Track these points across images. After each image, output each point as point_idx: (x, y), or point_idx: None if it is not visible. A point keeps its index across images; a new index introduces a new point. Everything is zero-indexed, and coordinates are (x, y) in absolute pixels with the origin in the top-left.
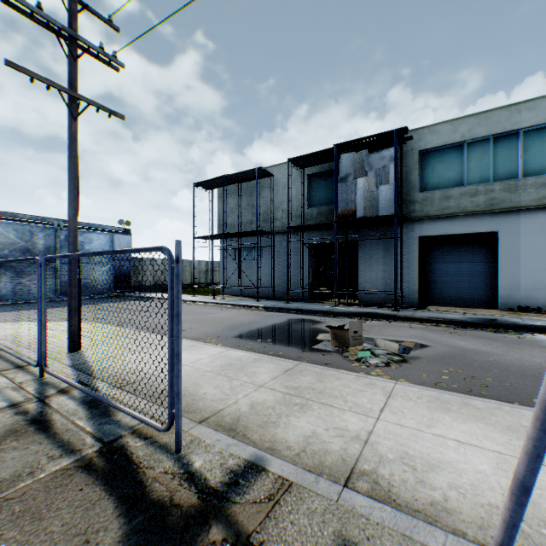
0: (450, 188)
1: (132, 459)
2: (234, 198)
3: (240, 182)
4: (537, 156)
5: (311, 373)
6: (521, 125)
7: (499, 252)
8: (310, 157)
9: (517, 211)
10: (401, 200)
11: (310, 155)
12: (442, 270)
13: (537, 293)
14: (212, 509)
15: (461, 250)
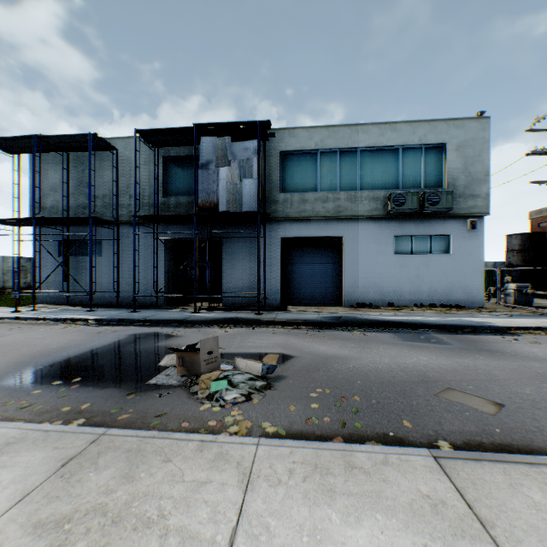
0: (307, 193)
1: None
2: (58, 171)
3: (66, 150)
4: (370, 174)
5: (119, 455)
6: (360, 145)
7: (344, 255)
8: (164, 133)
9: (357, 219)
10: (264, 198)
11: (164, 131)
12: (300, 270)
13: (370, 290)
14: None
15: (315, 252)
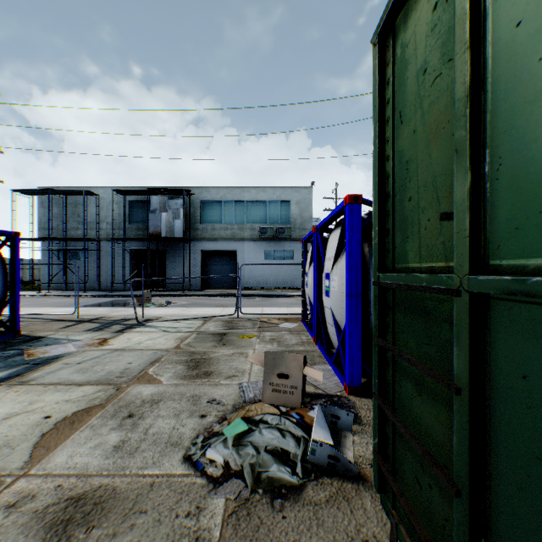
0: (216, 224)
1: (66, 320)
2: (58, 206)
3: (66, 195)
4: (252, 215)
5: (123, 308)
6: (245, 198)
7: (237, 260)
8: (130, 191)
9: (244, 240)
10: (189, 228)
11: (130, 190)
12: (213, 269)
13: (251, 280)
14: (95, 320)
15: (222, 258)
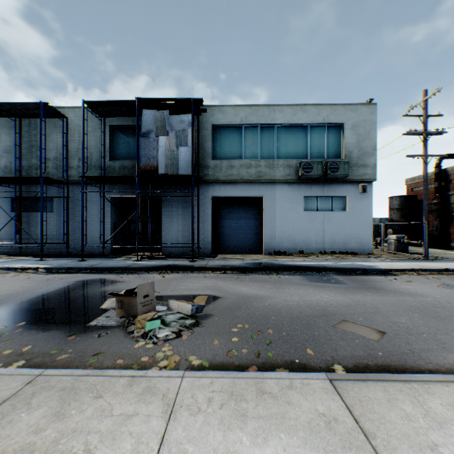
0: (234, 160)
1: None
2: (11, 135)
3: (19, 116)
4: (285, 146)
5: (52, 394)
6: (276, 122)
7: (264, 211)
8: (110, 105)
9: (274, 182)
10: (198, 164)
11: (110, 103)
12: (228, 224)
13: (284, 241)
14: None
15: (241, 209)
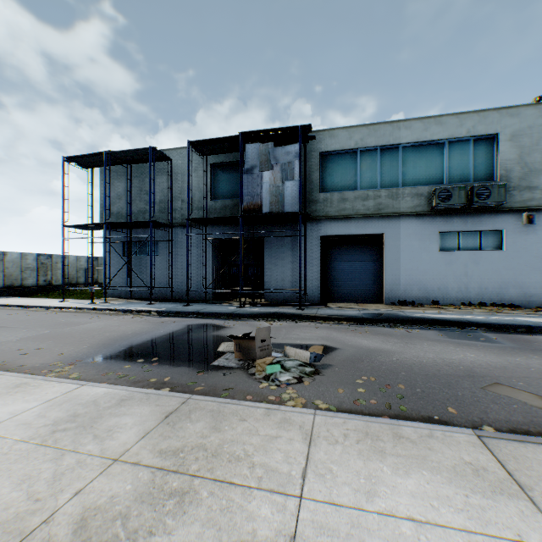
0: (347, 191)
1: None
2: (122, 181)
3: (129, 162)
4: (413, 170)
5: (205, 414)
6: (401, 141)
7: (385, 252)
8: (213, 143)
9: (398, 216)
10: (305, 199)
11: (213, 141)
12: (340, 268)
13: (412, 288)
14: None
15: (355, 250)
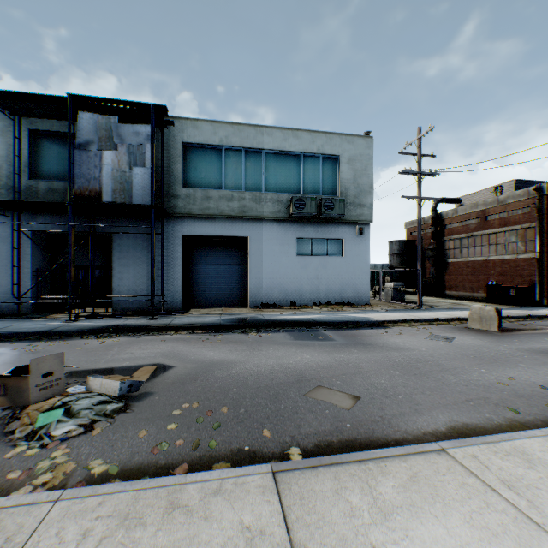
0: (212, 189)
1: None
2: None
3: None
4: (274, 176)
5: None
6: (264, 146)
7: (249, 255)
8: (27, 100)
9: (262, 220)
10: (162, 192)
11: (26, 96)
12: (204, 271)
13: (274, 291)
14: None
15: (221, 252)
